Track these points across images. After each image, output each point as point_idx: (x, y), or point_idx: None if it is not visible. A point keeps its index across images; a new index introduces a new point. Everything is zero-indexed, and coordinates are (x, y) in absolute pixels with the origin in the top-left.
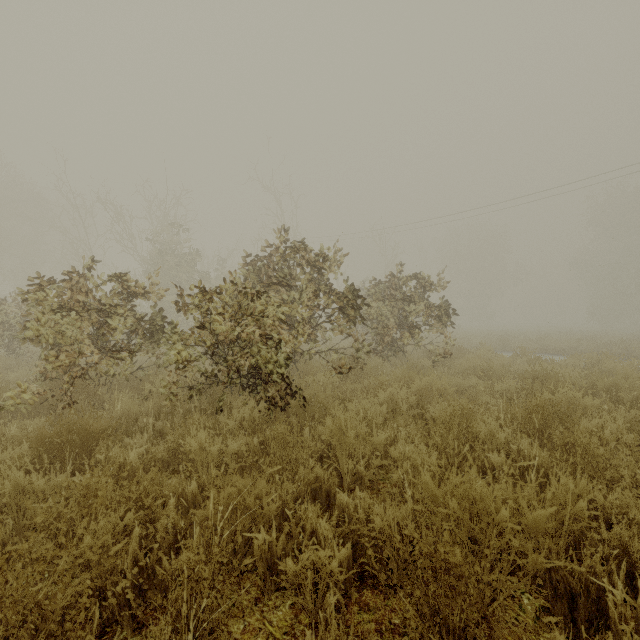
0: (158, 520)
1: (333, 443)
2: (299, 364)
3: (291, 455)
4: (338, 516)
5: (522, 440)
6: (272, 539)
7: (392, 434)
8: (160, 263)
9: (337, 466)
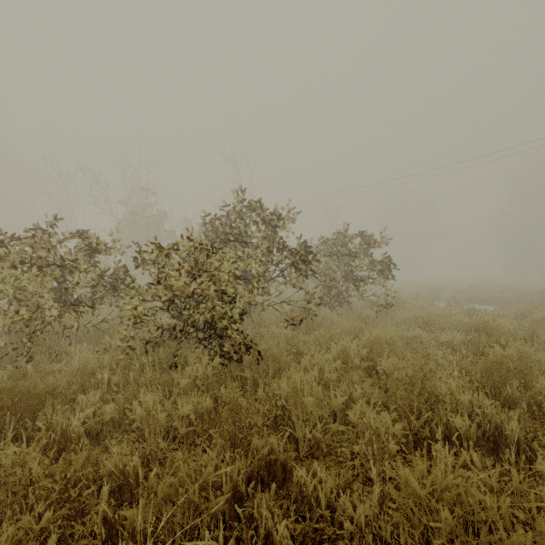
0: (90, 509)
1: (289, 407)
2: (254, 313)
3: (244, 422)
4: (295, 496)
5: (484, 401)
6: (219, 544)
7: (347, 392)
8: (132, 223)
9: (293, 431)
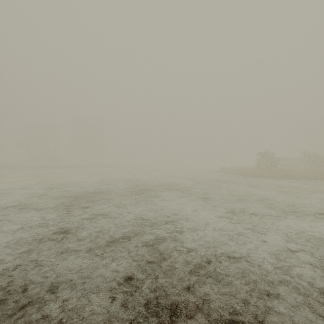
0: None
1: None
2: None
3: None
4: None
5: None
6: None
7: None
8: None
9: None
